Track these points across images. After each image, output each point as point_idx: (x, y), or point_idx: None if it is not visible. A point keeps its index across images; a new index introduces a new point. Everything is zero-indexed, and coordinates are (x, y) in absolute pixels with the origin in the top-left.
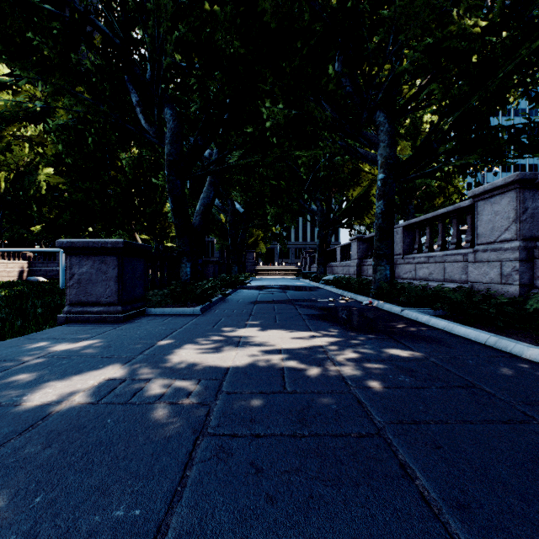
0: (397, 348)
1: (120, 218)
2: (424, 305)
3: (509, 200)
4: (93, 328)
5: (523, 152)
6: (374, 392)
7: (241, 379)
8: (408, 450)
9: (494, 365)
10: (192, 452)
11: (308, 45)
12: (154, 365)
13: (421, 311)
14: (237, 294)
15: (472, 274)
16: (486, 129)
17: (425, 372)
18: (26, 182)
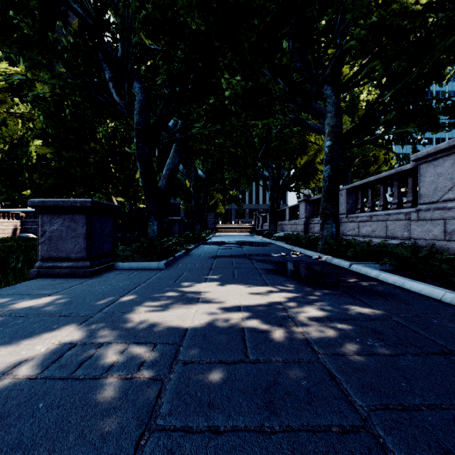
0: (355, 305)
1: (99, 183)
2: (370, 260)
3: (453, 162)
4: (60, 282)
5: None
6: (345, 362)
7: (199, 343)
8: None
9: None
10: None
11: (263, 23)
12: (110, 326)
13: (369, 265)
14: (199, 249)
15: (415, 231)
16: (424, 100)
17: (393, 334)
18: (19, 152)
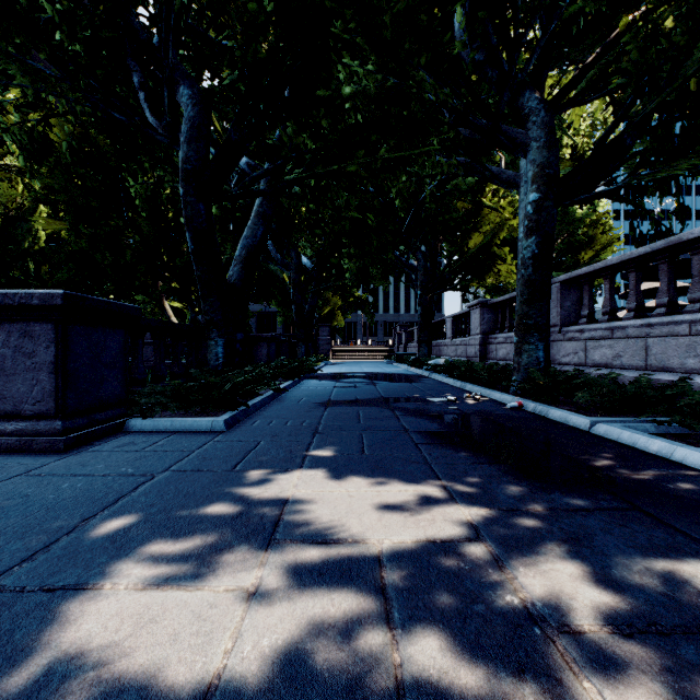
0: (685, 553)
1: (141, 278)
2: (626, 412)
3: None
4: None
5: None
6: None
7: None
8: None
9: None
10: None
11: None
12: None
13: (632, 426)
14: (300, 387)
15: None
16: None
17: None
18: (19, 231)
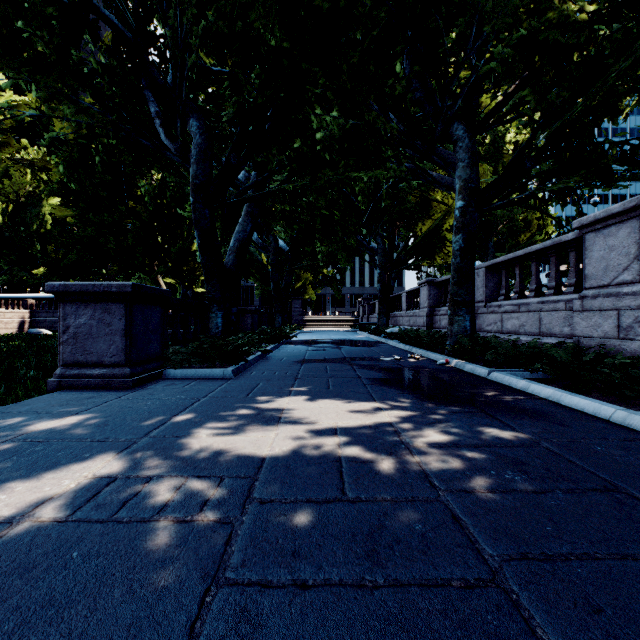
0: (492, 426)
1: (140, 258)
2: (517, 365)
3: (630, 231)
4: (90, 396)
5: (637, 174)
6: (474, 501)
7: (281, 477)
8: (548, 616)
9: (633, 453)
10: (195, 622)
11: (369, 38)
12: (161, 454)
13: (514, 373)
14: (280, 350)
15: (579, 326)
16: (592, 144)
17: (540, 465)
18: (28, 215)
